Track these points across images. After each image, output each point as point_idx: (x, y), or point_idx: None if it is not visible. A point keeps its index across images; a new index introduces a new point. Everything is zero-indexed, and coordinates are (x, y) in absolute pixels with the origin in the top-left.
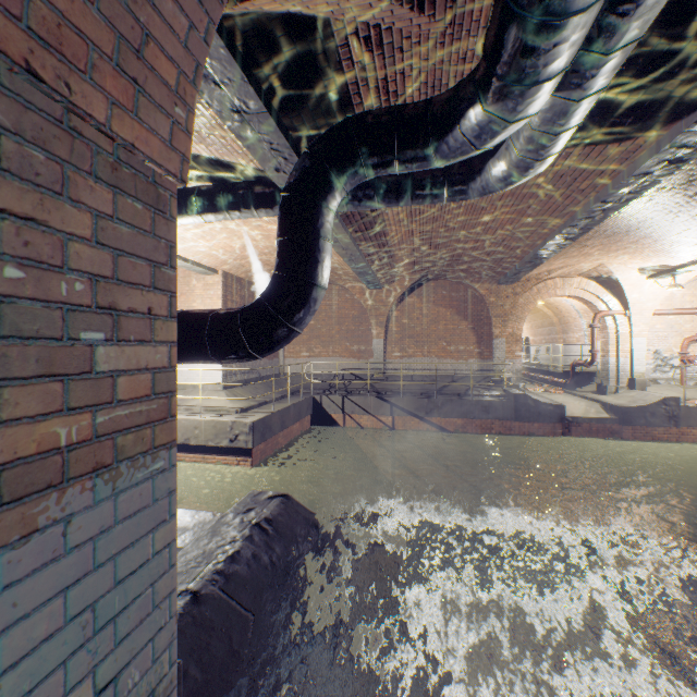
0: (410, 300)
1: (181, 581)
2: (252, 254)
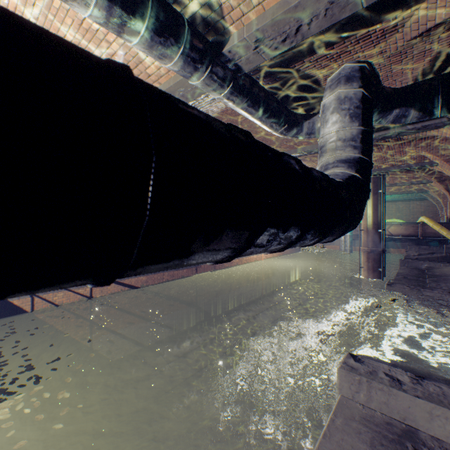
0: None
1: None
2: None
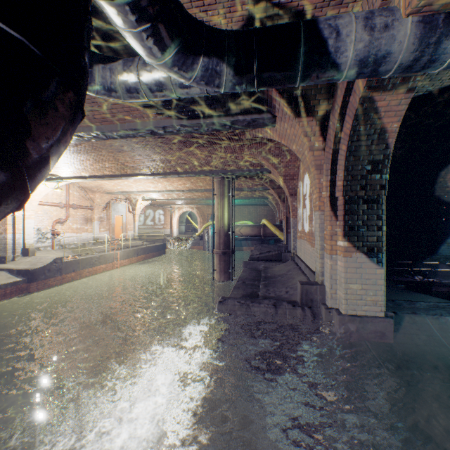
0: None
1: None
2: None
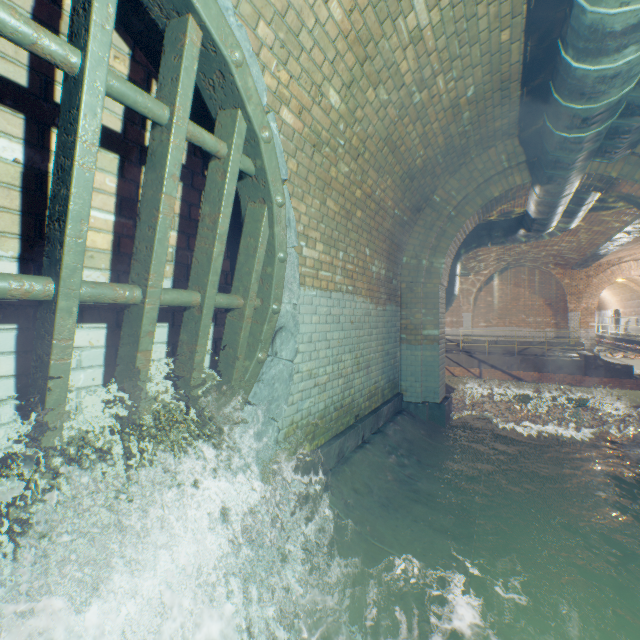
0: (493, 283)
1: None
2: None
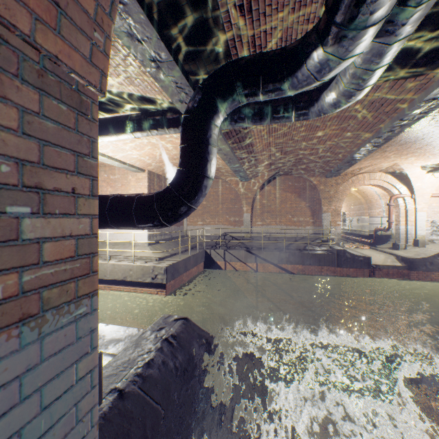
0: (267, 188)
1: (112, 381)
2: (166, 159)
